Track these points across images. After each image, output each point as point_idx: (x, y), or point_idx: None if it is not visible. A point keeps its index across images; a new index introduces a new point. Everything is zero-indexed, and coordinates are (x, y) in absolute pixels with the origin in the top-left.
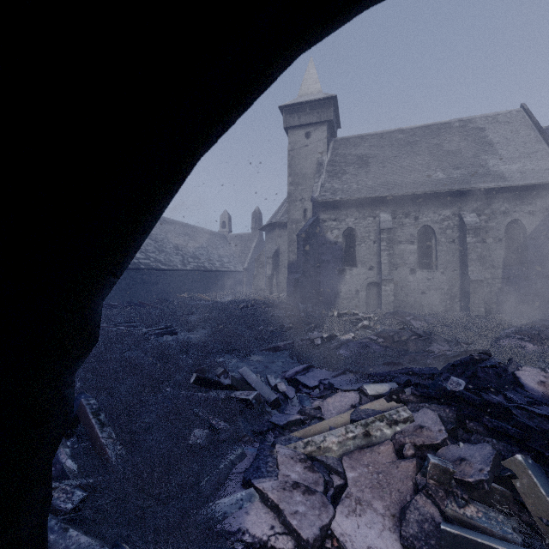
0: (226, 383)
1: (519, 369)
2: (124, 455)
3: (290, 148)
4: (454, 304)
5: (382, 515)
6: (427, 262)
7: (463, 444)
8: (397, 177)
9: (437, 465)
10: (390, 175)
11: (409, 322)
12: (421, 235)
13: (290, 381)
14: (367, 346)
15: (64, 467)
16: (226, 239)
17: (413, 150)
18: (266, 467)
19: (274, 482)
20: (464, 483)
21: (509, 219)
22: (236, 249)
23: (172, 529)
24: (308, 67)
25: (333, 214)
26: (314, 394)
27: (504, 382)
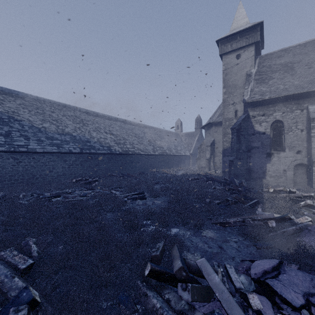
0: (184, 298)
1: None
2: None
3: (224, 68)
4: None
5: None
6: None
7: None
8: None
9: None
10: None
11: None
12: None
13: (256, 281)
14: None
15: None
16: (179, 136)
17: None
18: None
19: None
20: None
21: None
22: (185, 141)
23: None
24: (237, 9)
25: (261, 110)
26: None
27: None
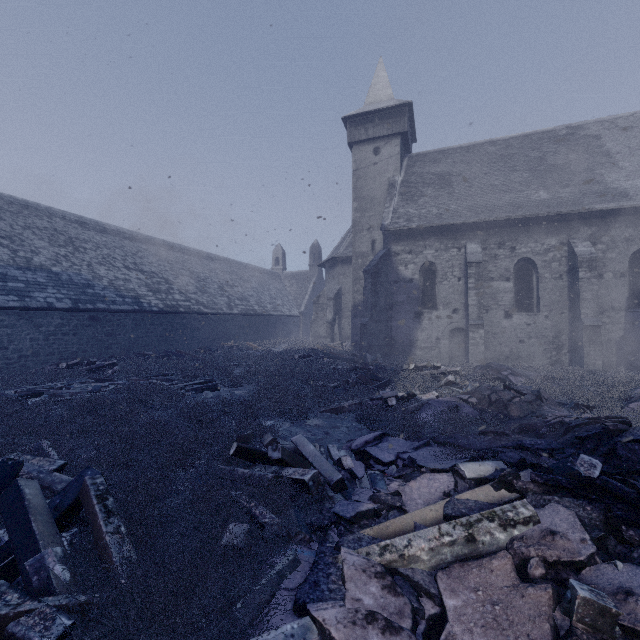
0: (274, 457)
1: None
2: (134, 559)
3: (355, 168)
4: (561, 355)
5: None
6: (526, 303)
7: (623, 565)
8: (488, 199)
9: (591, 601)
10: (479, 196)
11: (507, 378)
12: (519, 270)
13: (358, 453)
14: (456, 409)
15: (51, 576)
16: (280, 278)
17: (507, 165)
18: (327, 583)
19: (339, 610)
20: (638, 634)
21: (635, 248)
22: (291, 289)
23: None
24: (377, 69)
25: (408, 245)
26: (390, 472)
27: None
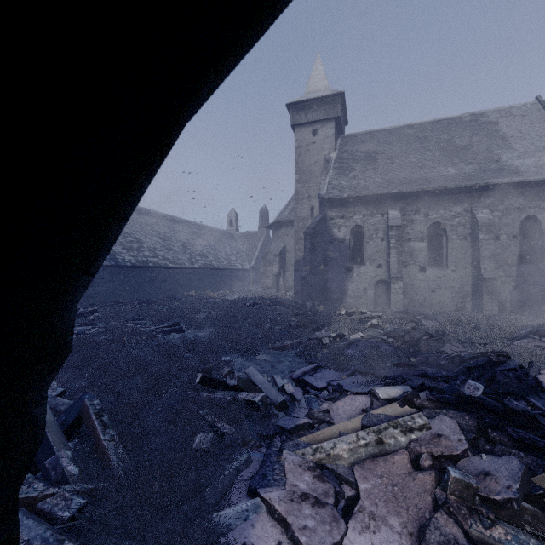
0: (231, 384)
1: (541, 372)
2: (126, 459)
3: (297, 146)
4: (465, 302)
5: (398, 534)
6: (437, 259)
7: (486, 456)
8: (406, 174)
9: (459, 479)
10: (399, 171)
11: (420, 322)
12: (431, 232)
13: (297, 381)
14: (377, 346)
15: (65, 471)
16: (234, 238)
17: (422, 146)
18: (273, 475)
19: (281, 492)
20: (490, 501)
21: (524, 215)
22: (243, 247)
23: (173, 543)
24: (315, 64)
25: (340, 211)
26: (322, 395)
27: (526, 386)
